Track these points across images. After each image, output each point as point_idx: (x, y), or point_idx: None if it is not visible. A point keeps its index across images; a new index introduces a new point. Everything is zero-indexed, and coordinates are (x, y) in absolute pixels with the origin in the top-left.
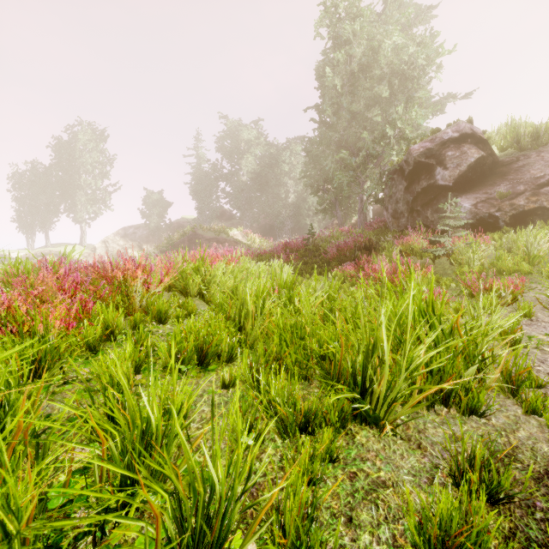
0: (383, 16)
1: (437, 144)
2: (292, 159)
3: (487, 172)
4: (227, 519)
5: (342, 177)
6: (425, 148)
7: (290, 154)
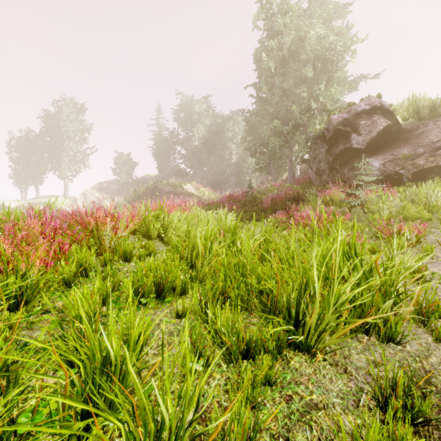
0: (308, 12)
1: (353, 115)
2: (234, 127)
3: (393, 138)
4: (178, 440)
5: (275, 141)
6: (342, 118)
7: (233, 124)
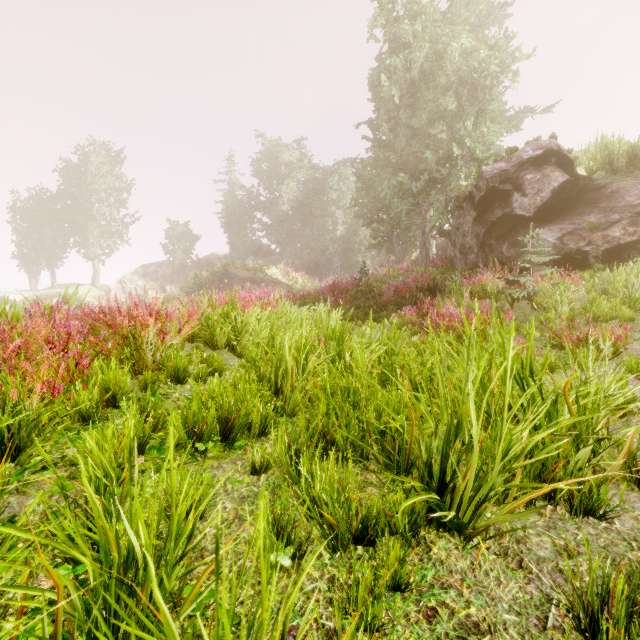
0: (448, 15)
1: (514, 165)
2: (340, 184)
3: (574, 199)
4: None
5: (400, 205)
6: (499, 171)
7: (338, 179)
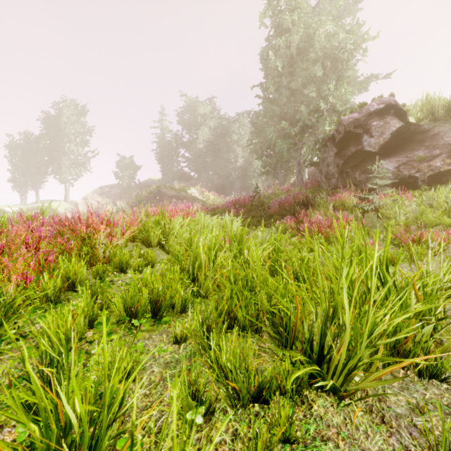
0: (316, 9)
1: (364, 115)
2: (240, 129)
3: (407, 139)
4: None
5: (283, 144)
6: (353, 119)
7: (238, 126)
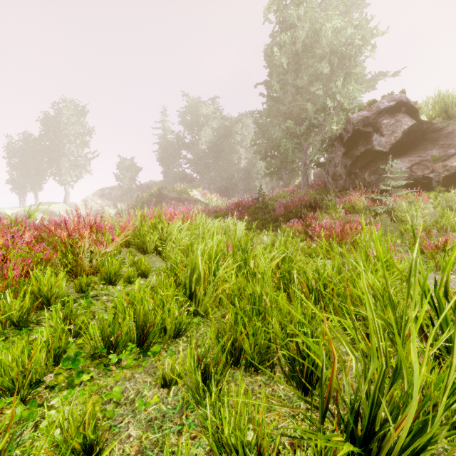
0: (323, 4)
1: (374, 113)
2: (243, 130)
3: (419, 138)
4: None
5: (288, 144)
6: (362, 117)
7: (242, 126)
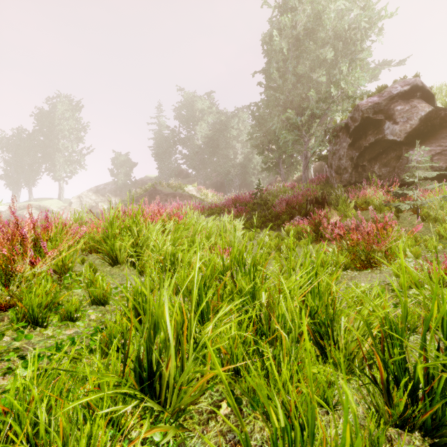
0: None
1: (386, 99)
2: (239, 125)
3: (437, 126)
4: None
5: (288, 135)
6: (373, 103)
7: (238, 121)
